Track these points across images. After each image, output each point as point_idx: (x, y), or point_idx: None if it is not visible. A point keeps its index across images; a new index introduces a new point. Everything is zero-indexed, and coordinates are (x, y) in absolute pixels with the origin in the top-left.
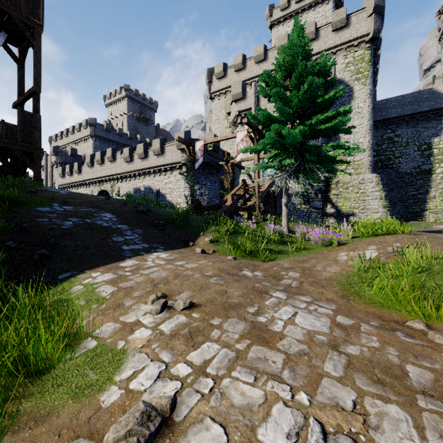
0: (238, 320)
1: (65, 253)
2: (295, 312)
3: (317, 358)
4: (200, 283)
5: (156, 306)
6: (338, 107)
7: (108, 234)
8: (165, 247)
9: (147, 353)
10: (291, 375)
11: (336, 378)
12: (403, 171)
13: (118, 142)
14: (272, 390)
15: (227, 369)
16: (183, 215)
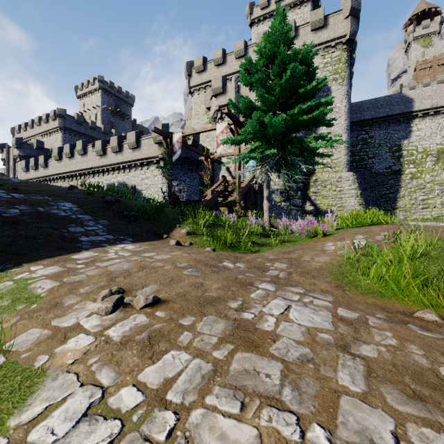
0: (217, 317)
1: (0, 244)
2: (288, 305)
3: (326, 365)
4: (170, 275)
5: (106, 304)
6: None
7: (64, 224)
8: (134, 239)
9: (77, 372)
10: (295, 395)
11: (359, 396)
12: (376, 171)
13: (90, 136)
14: (269, 424)
15: (199, 392)
16: (157, 206)
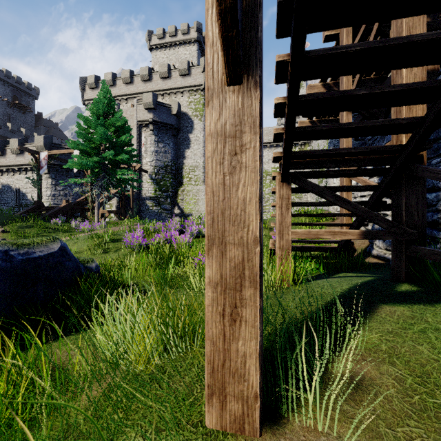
0: None
1: None
2: None
3: None
4: None
5: None
6: (184, 134)
7: None
8: None
9: None
10: None
11: None
12: None
13: None
14: None
15: None
16: None
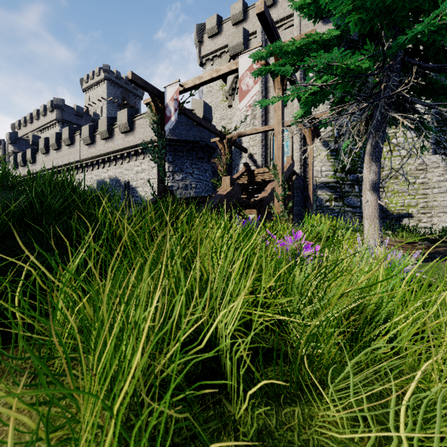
0: None
1: None
2: None
3: None
4: None
5: None
6: None
7: None
8: None
9: None
10: None
11: None
12: None
13: None
14: None
15: None
16: None
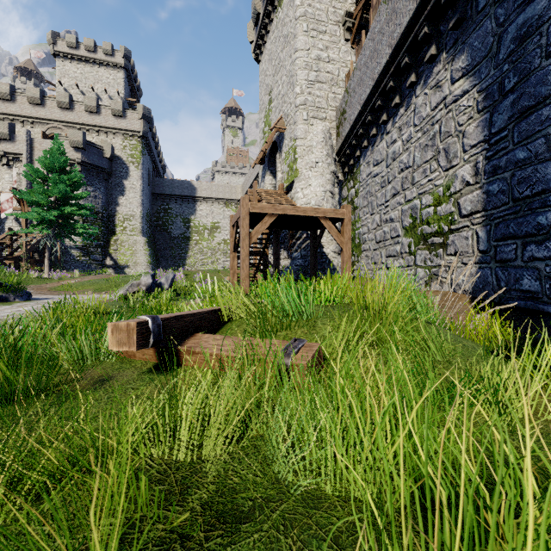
0: None
1: None
2: None
3: None
4: None
5: None
6: (117, 179)
7: None
8: None
9: None
10: None
11: None
12: (174, 235)
13: None
14: None
15: None
16: None
